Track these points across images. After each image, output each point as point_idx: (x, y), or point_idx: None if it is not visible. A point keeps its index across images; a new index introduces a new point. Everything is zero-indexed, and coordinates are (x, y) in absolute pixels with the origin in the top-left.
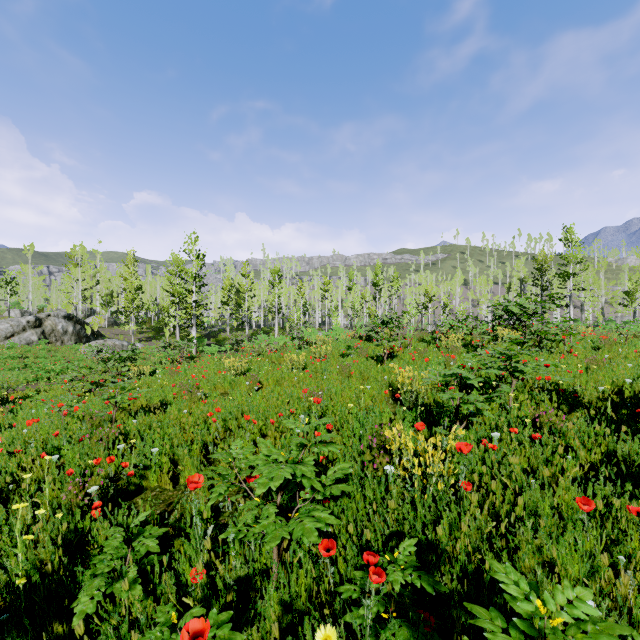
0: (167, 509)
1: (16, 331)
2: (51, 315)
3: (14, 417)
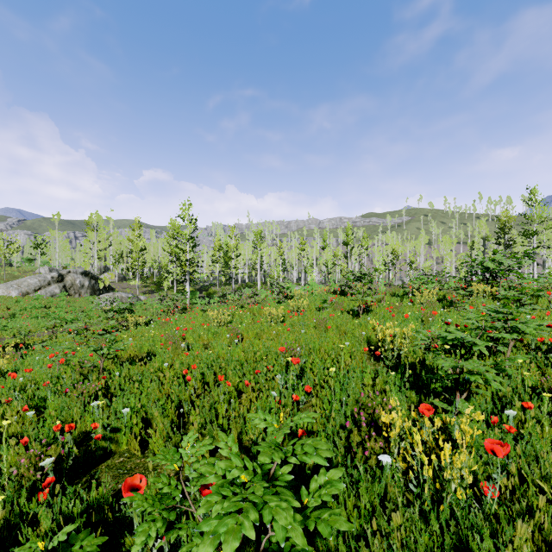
0: None
1: (43, 285)
2: (71, 272)
3: (23, 362)
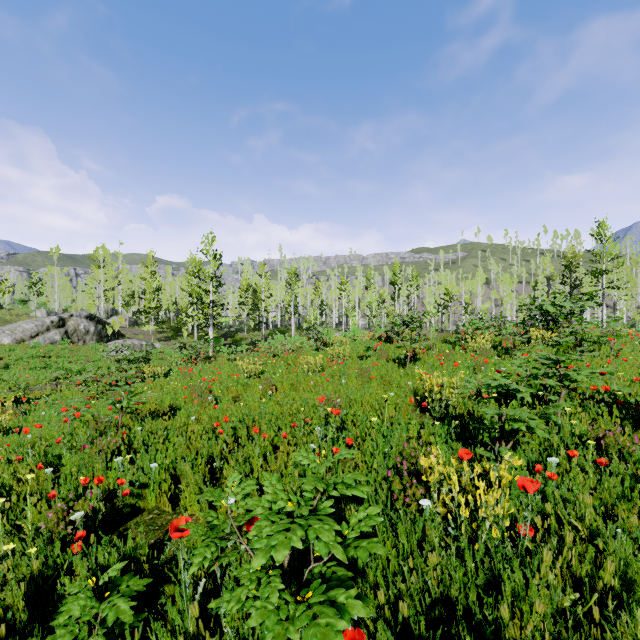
0: (162, 538)
1: (40, 331)
2: (74, 315)
3: (26, 419)
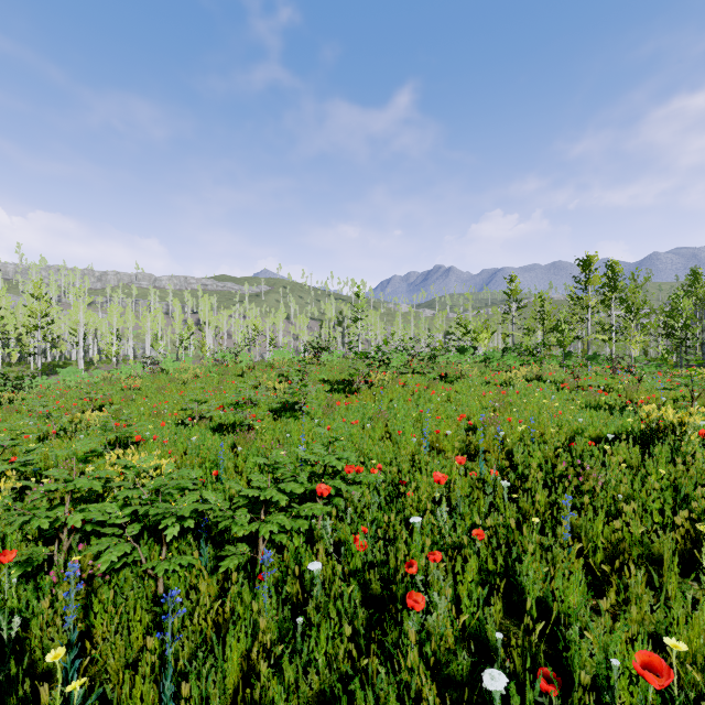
0: None
1: None
2: None
3: None
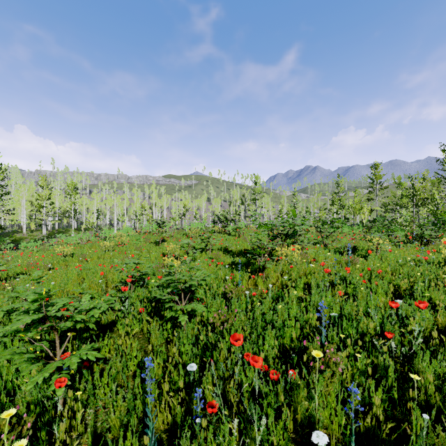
0: None
1: None
2: None
3: None
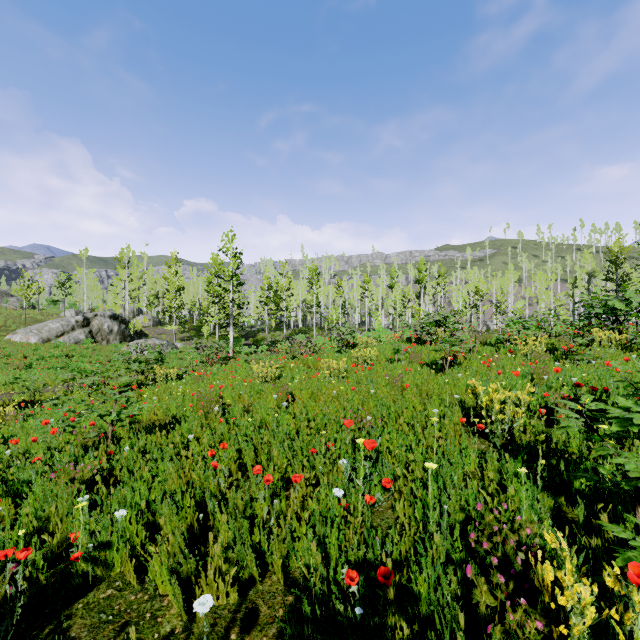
0: None
1: (66, 330)
2: (98, 315)
3: (24, 426)
